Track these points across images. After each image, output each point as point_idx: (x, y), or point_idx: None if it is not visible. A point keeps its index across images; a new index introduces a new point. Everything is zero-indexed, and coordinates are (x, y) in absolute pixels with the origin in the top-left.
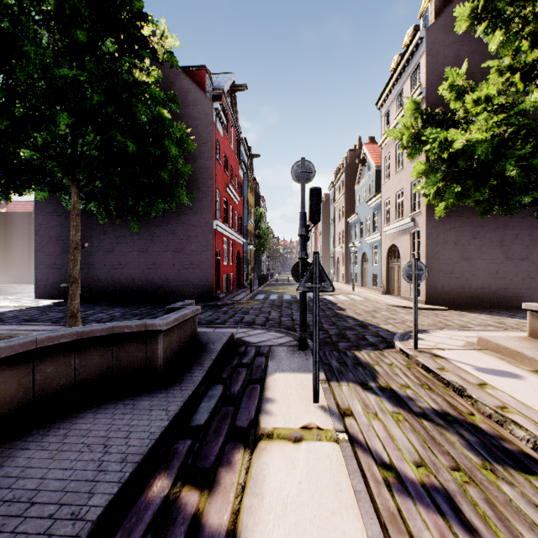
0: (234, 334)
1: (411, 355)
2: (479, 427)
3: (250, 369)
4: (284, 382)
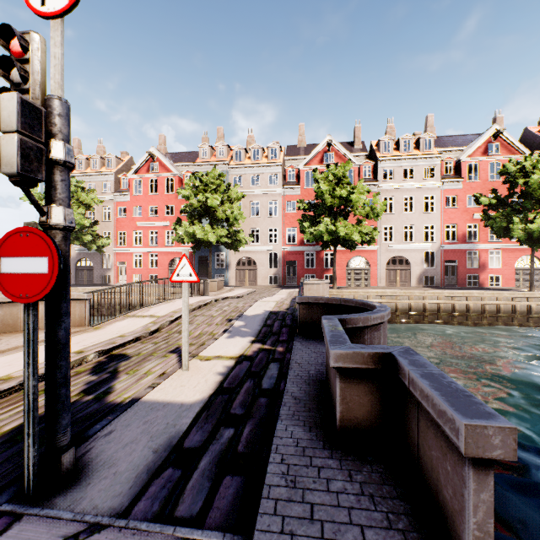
0: None
1: None
2: (95, 366)
3: (225, 409)
4: (195, 388)
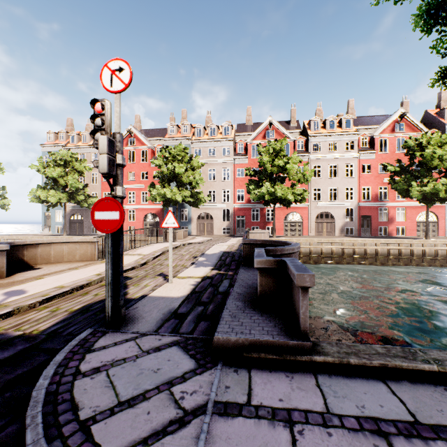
0: (213, 342)
1: (19, 307)
2: None
3: (198, 299)
4: (179, 291)
